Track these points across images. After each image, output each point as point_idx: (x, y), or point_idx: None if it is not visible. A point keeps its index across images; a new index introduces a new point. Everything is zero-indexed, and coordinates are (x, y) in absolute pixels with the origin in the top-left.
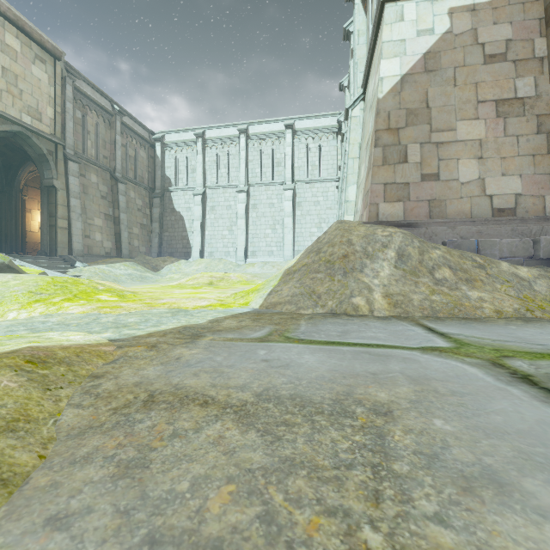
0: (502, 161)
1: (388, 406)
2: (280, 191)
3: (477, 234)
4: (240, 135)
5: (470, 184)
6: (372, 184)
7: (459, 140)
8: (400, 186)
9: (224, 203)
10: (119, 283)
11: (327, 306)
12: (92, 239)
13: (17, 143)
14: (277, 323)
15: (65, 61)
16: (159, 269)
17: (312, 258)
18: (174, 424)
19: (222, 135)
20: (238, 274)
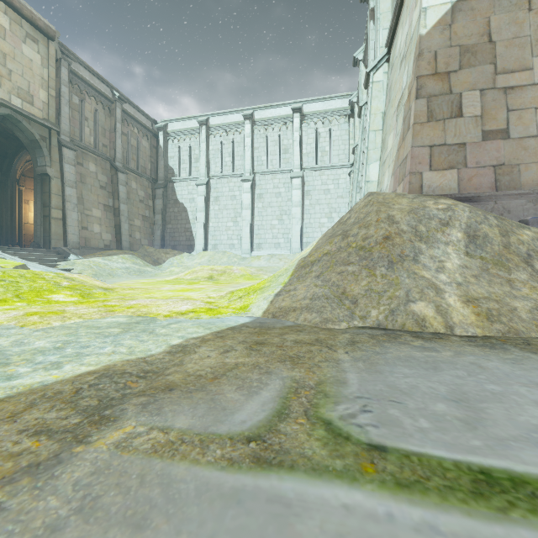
0: None
1: None
2: (287, 179)
3: None
4: (245, 121)
5: None
6: (413, 147)
7: (537, 82)
8: (452, 148)
9: (229, 193)
10: (114, 277)
11: (370, 316)
12: (90, 231)
13: (9, 129)
14: (294, 357)
15: (61, 43)
16: (160, 262)
17: (336, 243)
18: None
19: (226, 122)
20: (241, 267)
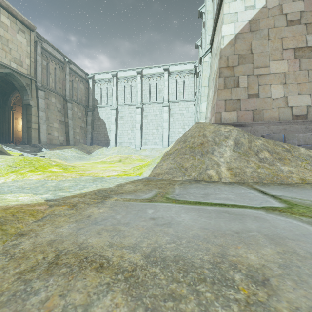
0: (298, 86)
1: (263, 272)
2: (161, 107)
3: (283, 130)
4: (137, 75)
5: (278, 100)
6: (217, 100)
7: (271, 73)
8: (234, 101)
9: (128, 114)
10: (67, 160)
11: (191, 175)
12: (52, 135)
13: (8, 80)
14: (160, 187)
15: (36, 32)
16: (91, 152)
17: (181, 145)
18: (66, 298)
19: (127, 75)
20: (136, 155)
